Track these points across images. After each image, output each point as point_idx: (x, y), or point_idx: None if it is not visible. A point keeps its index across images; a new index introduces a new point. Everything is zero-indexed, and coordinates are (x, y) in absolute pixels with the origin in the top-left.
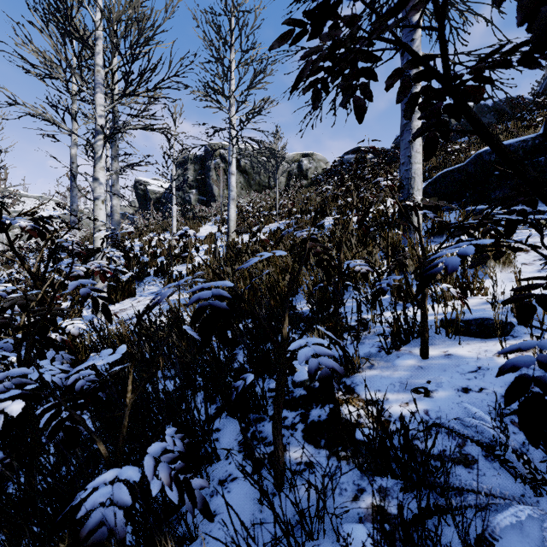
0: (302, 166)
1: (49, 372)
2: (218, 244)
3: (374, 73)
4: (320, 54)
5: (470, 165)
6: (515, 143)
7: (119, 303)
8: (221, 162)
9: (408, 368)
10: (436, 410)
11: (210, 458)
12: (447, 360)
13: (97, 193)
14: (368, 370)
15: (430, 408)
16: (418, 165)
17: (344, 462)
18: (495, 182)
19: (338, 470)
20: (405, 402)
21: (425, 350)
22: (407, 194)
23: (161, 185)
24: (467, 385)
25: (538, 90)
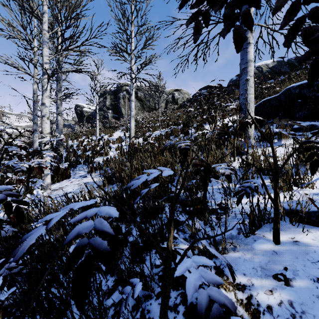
0: (175, 96)
1: None
2: (124, 143)
3: None
4: None
5: (282, 95)
6: None
7: (59, 183)
8: (126, 94)
9: (265, 253)
10: (299, 302)
11: None
12: (296, 246)
13: (43, 112)
14: (232, 252)
15: (293, 299)
16: (251, 95)
17: None
18: (298, 106)
19: None
20: (269, 290)
21: (277, 238)
22: (244, 114)
23: (90, 108)
24: None
25: None
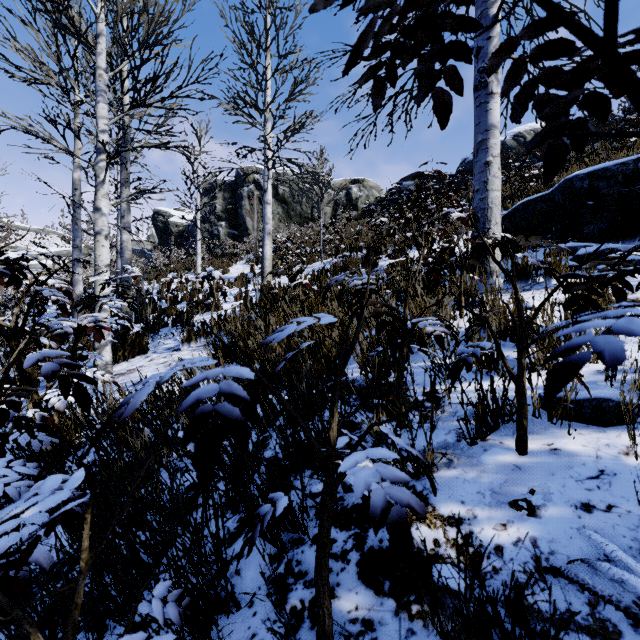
0: (352, 194)
1: (1, 479)
2: (251, 287)
3: (468, 51)
4: (391, 9)
5: (557, 193)
6: (613, 166)
7: (127, 362)
8: (256, 190)
9: (501, 469)
10: (548, 539)
11: (226, 608)
12: (554, 457)
13: (98, 226)
14: (445, 469)
15: (538, 534)
16: (496, 193)
17: (419, 623)
18: (588, 214)
19: (410, 637)
20: (501, 524)
21: (523, 443)
22: (482, 228)
23: (183, 217)
24: (589, 500)
25: (629, 105)
